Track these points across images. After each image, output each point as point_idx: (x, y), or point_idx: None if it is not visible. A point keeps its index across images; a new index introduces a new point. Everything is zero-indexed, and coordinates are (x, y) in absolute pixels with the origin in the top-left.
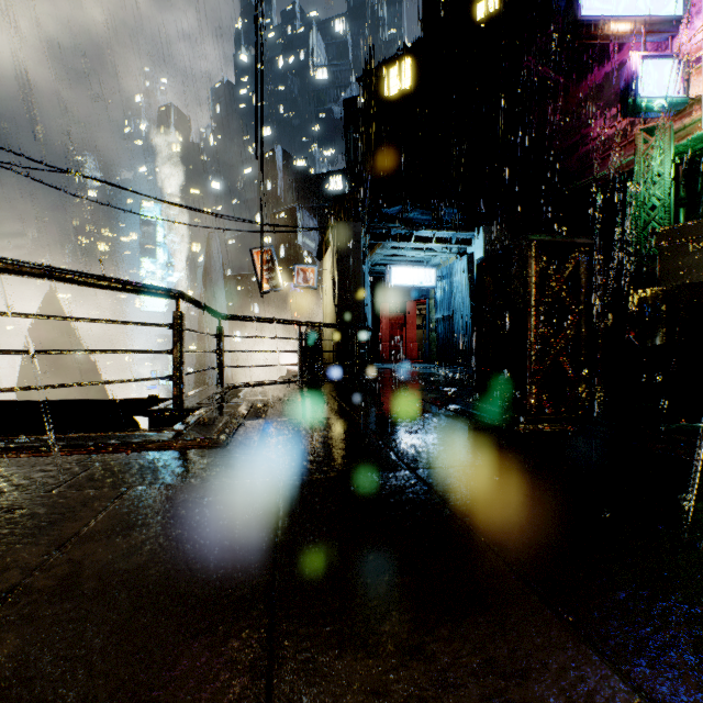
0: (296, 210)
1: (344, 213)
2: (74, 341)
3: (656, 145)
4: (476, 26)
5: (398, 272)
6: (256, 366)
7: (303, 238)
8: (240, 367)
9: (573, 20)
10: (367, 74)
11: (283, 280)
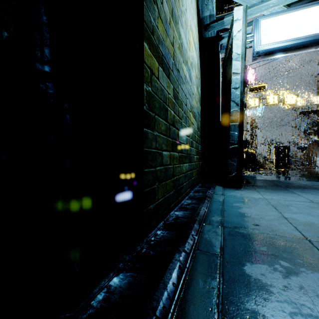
0: None
1: None
2: None
3: None
4: None
5: None
6: None
7: None
8: None
9: None
10: None
11: None
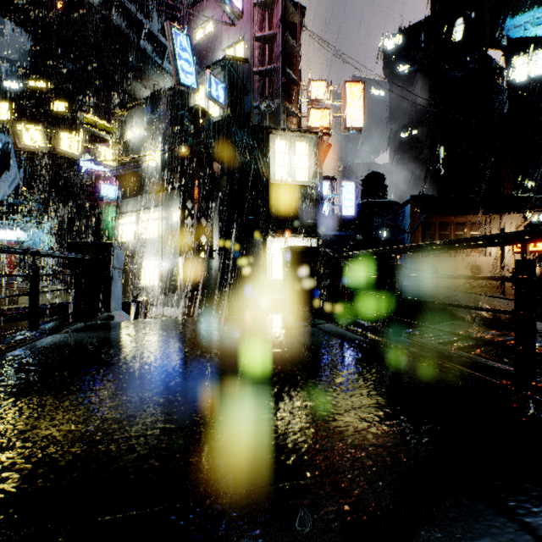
0: None
1: None
2: None
3: (106, 210)
4: (51, 112)
5: None
6: None
7: None
8: None
9: (77, 165)
10: None
11: None
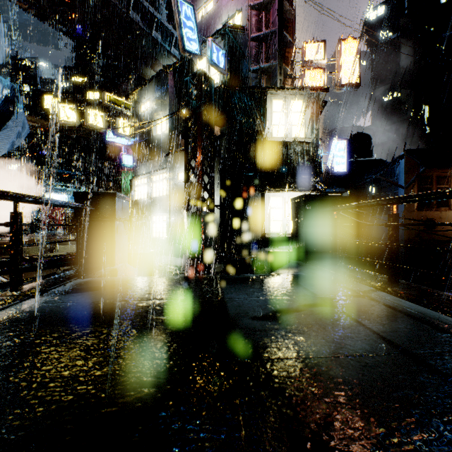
0: None
1: (22, 172)
2: None
3: (127, 176)
4: (87, 100)
5: (48, 195)
6: None
7: None
8: None
9: (105, 140)
10: (31, 91)
11: None
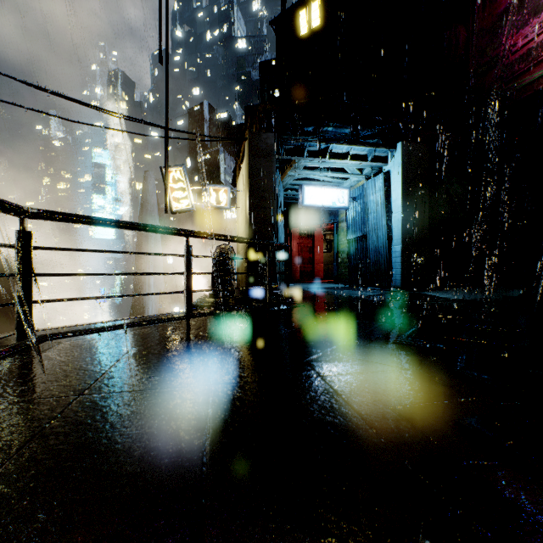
0: (218, 152)
1: (256, 127)
2: (1, 262)
3: None
4: None
5: (311, 192)
6: (109, 296)
7: (225, 176)
8: (74, 300)
9: None
10: (279, 16)
11: (209, 212)
